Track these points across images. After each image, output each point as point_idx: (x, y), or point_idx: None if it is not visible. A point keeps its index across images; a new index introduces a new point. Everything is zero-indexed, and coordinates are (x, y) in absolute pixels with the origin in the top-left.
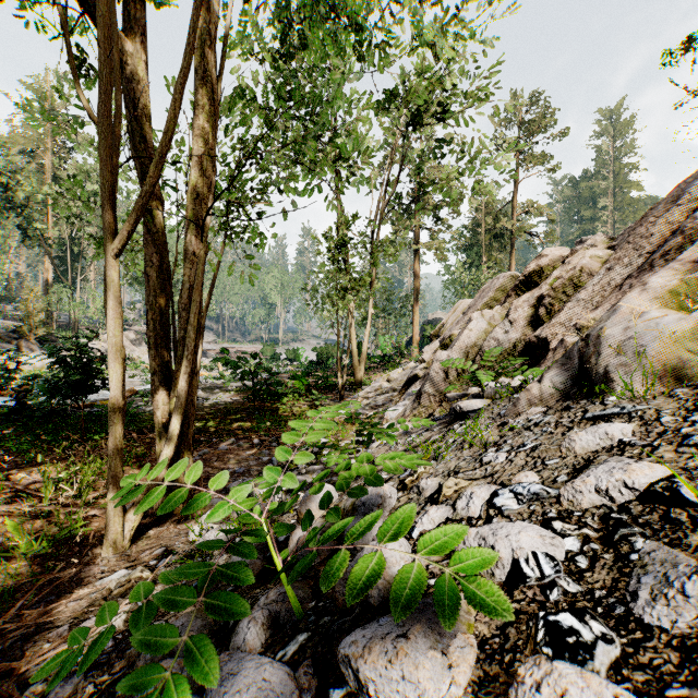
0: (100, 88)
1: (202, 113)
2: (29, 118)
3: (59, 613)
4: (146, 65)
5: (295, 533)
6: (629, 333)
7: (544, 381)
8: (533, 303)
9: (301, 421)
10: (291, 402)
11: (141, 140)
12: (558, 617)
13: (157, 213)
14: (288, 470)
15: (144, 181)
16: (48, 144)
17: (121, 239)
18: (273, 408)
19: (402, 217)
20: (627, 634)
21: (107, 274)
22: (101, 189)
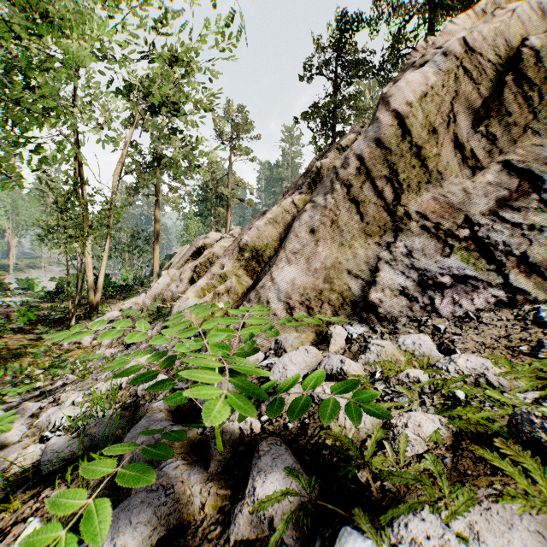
0: None
1: None
2: None
3: None
4: None
5: None
6: (179, 309)
7: (155, 329)
8: (193, 269)
9: None
10: (14, 338)
11: None
12: (45, 433)
13: None
14: None
15: None
16: None
17: None
18: None
19: (137, 178)
20: (67, 432)
21: None
22: None
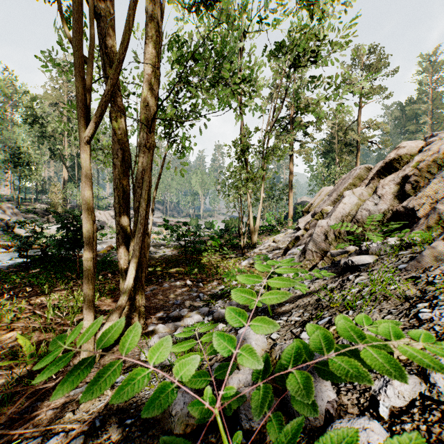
0: (74, 10)
1: (151, 42)
2: (43, 67)
3: (39, 420)
4: (113, 17)
5: (230, 378)
6: None
7: None
8: (398, 182)
9: (249, 276)
10: (210, 255)
11: (110, 69)
12: None
13: (121, 120)
14: (211, 304)
15: (112, 98)
16: (65, 99)
17: (90, 129)
18: (198, 259)
19: (283, 132)
20: None
21: (81, 156)
22: (76, 91)
